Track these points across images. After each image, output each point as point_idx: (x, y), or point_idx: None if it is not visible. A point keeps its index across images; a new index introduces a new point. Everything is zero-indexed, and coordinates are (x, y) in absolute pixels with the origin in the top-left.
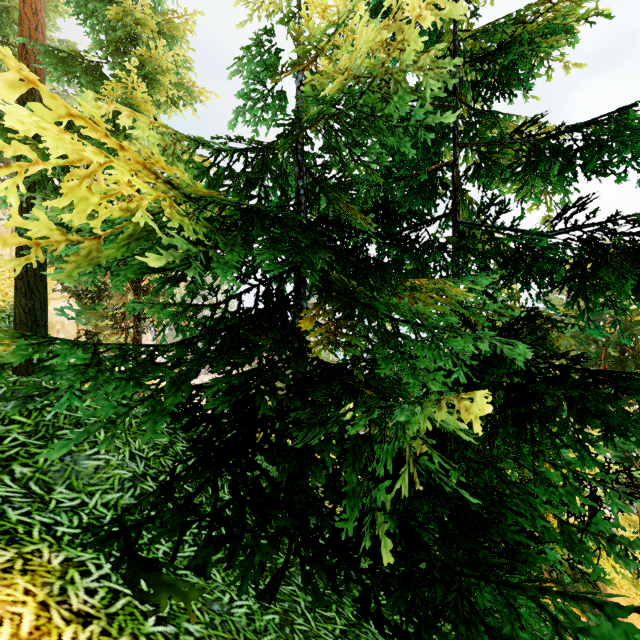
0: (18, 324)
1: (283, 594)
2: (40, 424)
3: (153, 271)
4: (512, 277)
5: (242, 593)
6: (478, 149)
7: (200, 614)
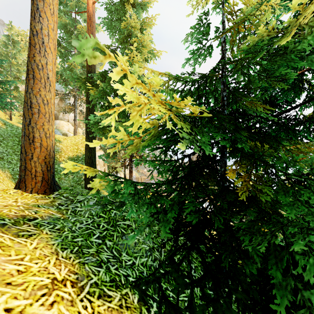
0: (86, 163)
1: None
2: (110, 218)
3: (157, 148)
4: None
5: None
6: None
7: None
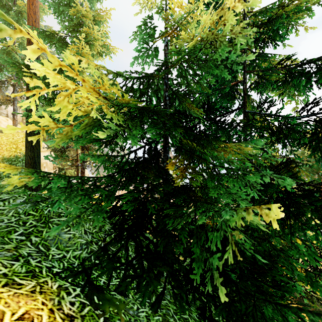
0: (27, 164)
1: (162, 305)
2: (42, 215)
3: (95, 140)
4: (277, 140)
5: (142, 304)
6: (257, 73)
7: (124, 316)
